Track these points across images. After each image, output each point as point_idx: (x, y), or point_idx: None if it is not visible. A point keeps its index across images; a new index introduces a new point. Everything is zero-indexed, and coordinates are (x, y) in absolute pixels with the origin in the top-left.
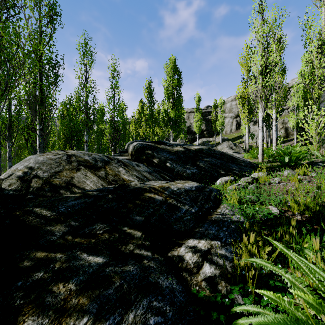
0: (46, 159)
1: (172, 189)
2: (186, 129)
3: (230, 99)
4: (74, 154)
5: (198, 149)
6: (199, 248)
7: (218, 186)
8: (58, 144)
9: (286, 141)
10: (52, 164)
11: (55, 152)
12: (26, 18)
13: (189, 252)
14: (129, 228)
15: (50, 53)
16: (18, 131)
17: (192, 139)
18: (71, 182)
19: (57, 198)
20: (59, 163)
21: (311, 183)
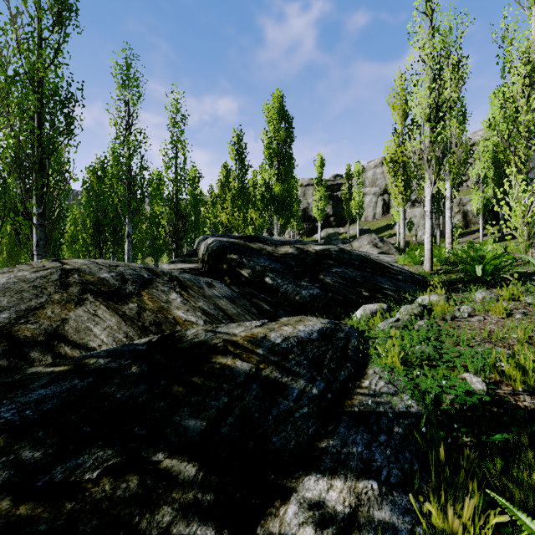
0: (14, 280)
1: (273, 342)
2: (300, 213)
3: (373, 164)
4: (79, 268)
5: (321, 251)
6: (330, 509)
7: (359, 320)
8: (82, 238)
9: (465, 235)
10: (25, 291)
11: (40, 263)
12: (11, 13)
13: (308, 523)
14: (168, 454)
15: (57, 77)
16: (6, 217)
17: (311, 230)
18: (60, 330)
19: (8, 381)
20: (41, 288)
21: (532, 319)
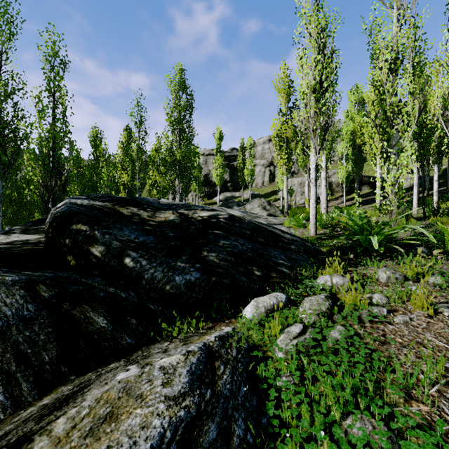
0: None
1: None
2: (202, 178)
3: (262, 140)
4: None
5: (208, 218)
6: None
7: (250, 323)
8: None
9: (331, 201)
10: None
11: None
12: None
13: None
14: None
15: None
16: None
17: (211, 194)
18: None
19: None
20: None
21: None
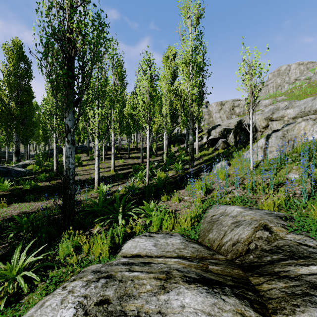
0: None
1: None
2: None
3: None
4: None
5: None
6: None
7: None
8: None
9: None
10: None
11: None
12: None
13: None
14: None
15: None
16: None
17: None
18: None
19: None
20: None
21: None
